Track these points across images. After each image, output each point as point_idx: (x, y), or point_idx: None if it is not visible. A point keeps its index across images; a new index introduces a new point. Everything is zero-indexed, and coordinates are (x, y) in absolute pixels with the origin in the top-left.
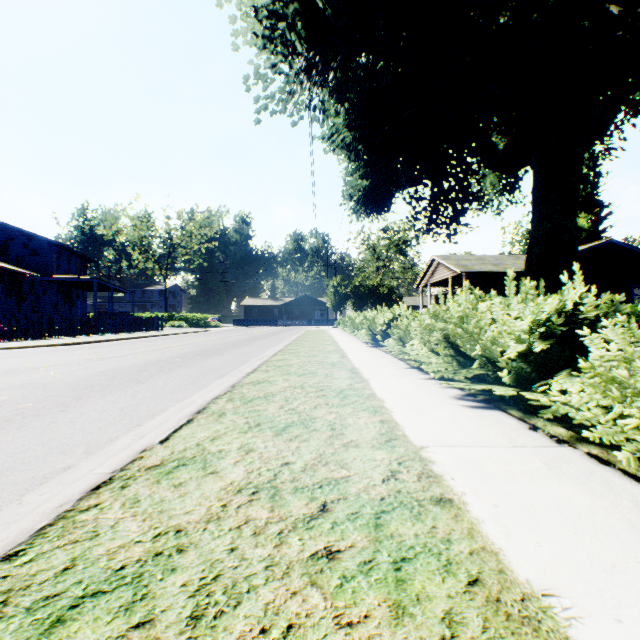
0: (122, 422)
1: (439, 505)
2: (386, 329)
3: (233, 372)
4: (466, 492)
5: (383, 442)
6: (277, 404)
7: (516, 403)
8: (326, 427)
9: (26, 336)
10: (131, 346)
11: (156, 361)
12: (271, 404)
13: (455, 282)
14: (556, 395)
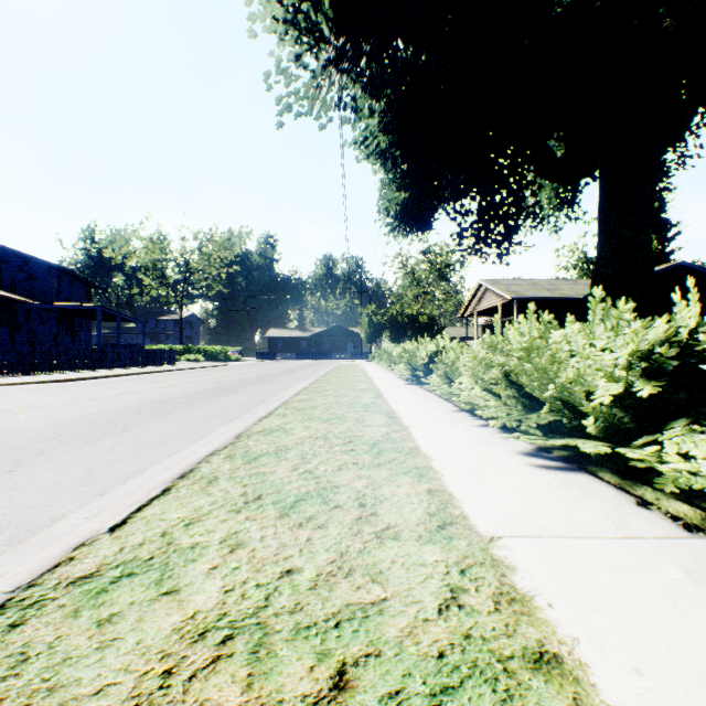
0: (80, 489)
1: (541, 672)
2: (428, 363)
3: (244, 416)
4: (579, 637)
5: (434, 529)
6: (290, 463)
7: (604, 461)
8: (353, 502)
9: (15, 371)
10: (133, 383)
11: (155, 402)
12: (282, 463)
13: (505, 310)
14: (676, 457)
